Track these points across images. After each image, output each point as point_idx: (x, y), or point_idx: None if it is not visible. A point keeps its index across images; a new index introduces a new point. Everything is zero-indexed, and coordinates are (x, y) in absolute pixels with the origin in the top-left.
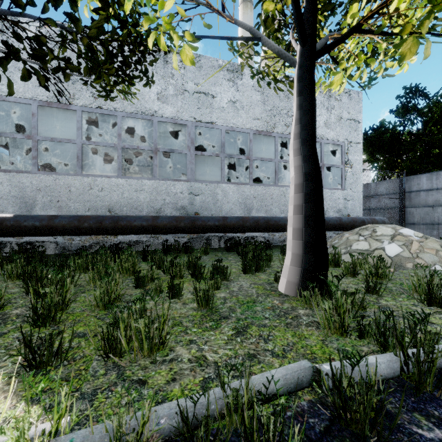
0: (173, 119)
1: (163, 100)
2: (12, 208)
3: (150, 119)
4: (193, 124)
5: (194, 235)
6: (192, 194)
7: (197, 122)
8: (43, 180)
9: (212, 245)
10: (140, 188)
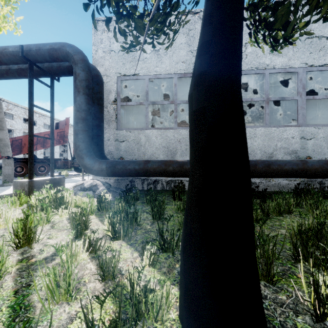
0: (284, 69)
1: (274, 53)
2: (162, 155)
3: (262, 72)
4: (304, 70)
5: (305, 179)
6: (303, 138)
7: (309, 67)
8: (181, 133)
9: (325, 189)
10: (254, 136)
